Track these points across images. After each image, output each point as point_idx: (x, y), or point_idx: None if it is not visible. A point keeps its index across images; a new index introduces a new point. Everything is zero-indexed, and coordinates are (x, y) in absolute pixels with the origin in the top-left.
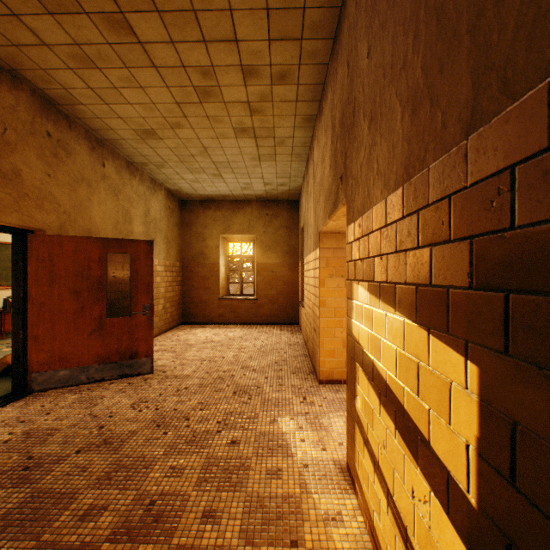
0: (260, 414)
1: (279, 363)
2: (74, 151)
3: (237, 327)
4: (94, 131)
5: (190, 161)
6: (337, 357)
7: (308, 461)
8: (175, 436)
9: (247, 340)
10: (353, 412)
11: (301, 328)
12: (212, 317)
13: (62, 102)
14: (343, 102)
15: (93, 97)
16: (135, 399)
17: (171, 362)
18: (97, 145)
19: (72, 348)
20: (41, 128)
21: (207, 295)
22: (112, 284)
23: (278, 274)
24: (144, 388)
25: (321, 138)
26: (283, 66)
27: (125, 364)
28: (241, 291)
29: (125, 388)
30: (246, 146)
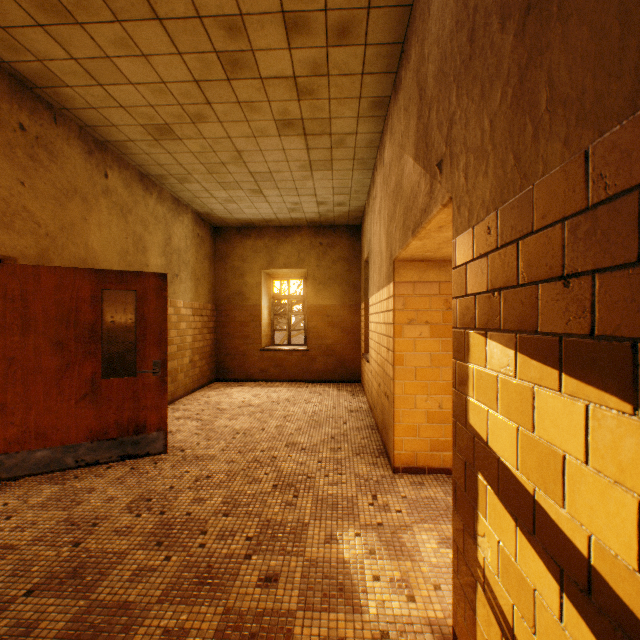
0: (311, 525)
1: (337, 439)
2: (61, 154)
3: (283, 386)
4: (90, 128)
5: (221, 173)
6: (419, 435)
7: (386, 622)
8: (181, 564)
9: (296, 404)
10: (471, 558)
11: (364, 388)
12: (252, 373)
13: (40, 84)
14: (444, 39)
15: (80, 74)
16: (135, 494)
17: (194, 435)
18: (96, 149)
19: (54, 420)
20: (10, 118)
21: (246, 345)
22: (118, 331)
23: (334, 319)
24: (151, 477)
25: (398, 125)
26: (344, 12)
27: (128, 441)
28: (288, 340)
29: (126, 475)
30: (292, 148)
